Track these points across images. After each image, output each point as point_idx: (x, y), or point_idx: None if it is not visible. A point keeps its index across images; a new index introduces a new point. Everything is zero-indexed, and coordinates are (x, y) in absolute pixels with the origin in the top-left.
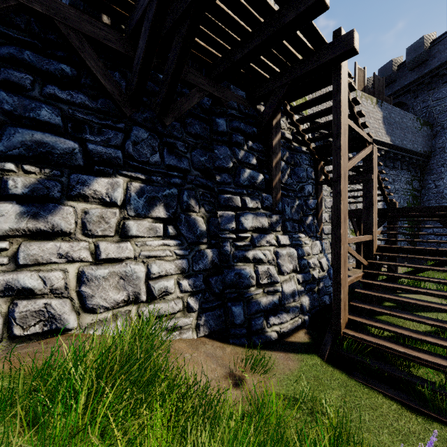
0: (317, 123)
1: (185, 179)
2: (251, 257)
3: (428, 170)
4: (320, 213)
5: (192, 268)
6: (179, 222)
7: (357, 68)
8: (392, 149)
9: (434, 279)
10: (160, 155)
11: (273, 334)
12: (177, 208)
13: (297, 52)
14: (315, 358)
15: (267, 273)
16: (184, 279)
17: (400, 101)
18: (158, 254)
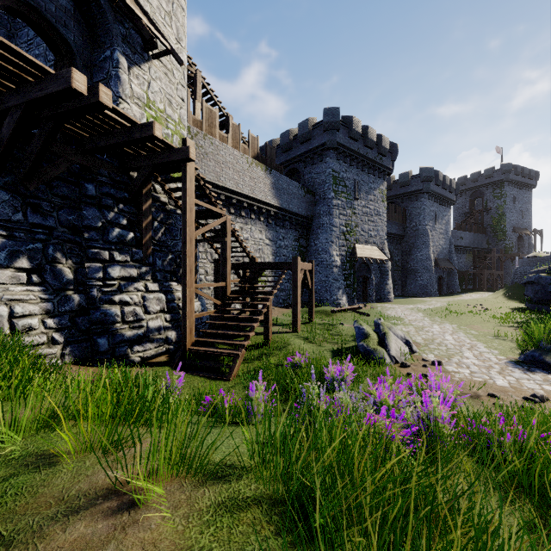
0: (209, 182)
1: (51, 235)
2: (118, 300)
3: (312, 231)
4: (195, 265)
5: (58, 310)
6: (44, 272)
7: (251, 136)
8: (281, 211)
9: (251, 309)
10: (24, 214)
11: (137, 358)
12: (42, 260)
13: (156, 147)
14: (166, 368)
15: (134, 312)
16: (49, 318)
17: (296, 168)
18: (21, 298)
